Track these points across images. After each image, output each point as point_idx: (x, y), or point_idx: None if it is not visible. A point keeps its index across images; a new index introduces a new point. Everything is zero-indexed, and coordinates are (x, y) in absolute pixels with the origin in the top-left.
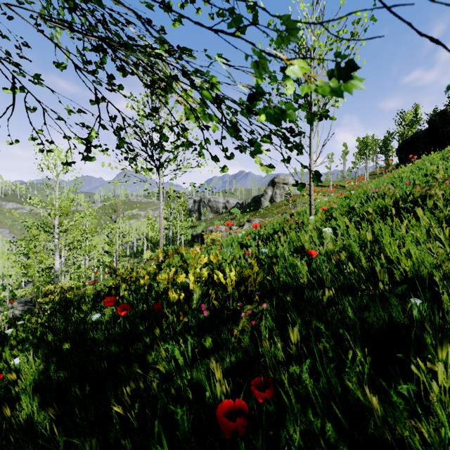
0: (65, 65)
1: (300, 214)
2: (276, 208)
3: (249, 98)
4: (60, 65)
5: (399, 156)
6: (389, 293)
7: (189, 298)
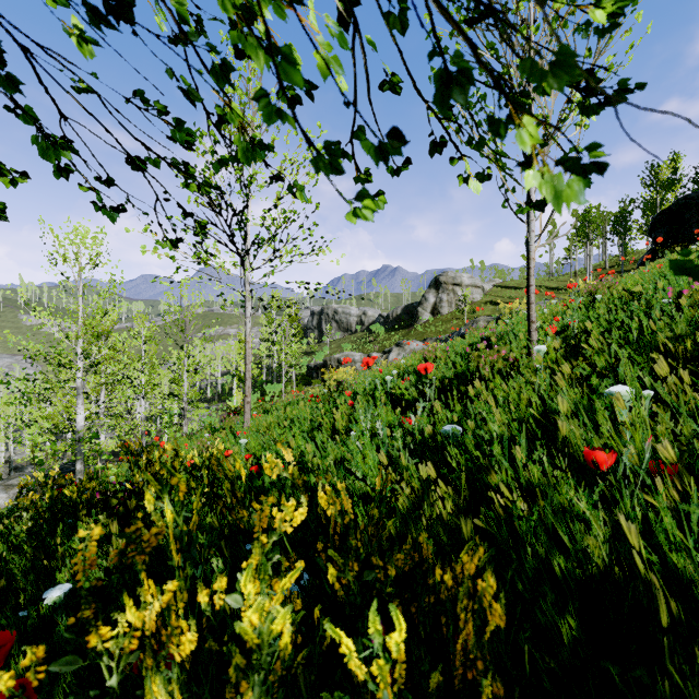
0: None
1: (503, 338)
2: (442, 324)
3: None
4: None
5: (655, 236)
6: None
7: None
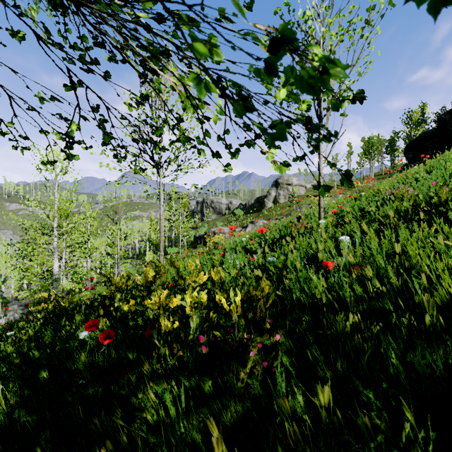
0: (22, 34)
1: (308, 216)
2: (280, 209)
3: (271, 43)
4: (16, 34)
5: (407, 156)
6: (448, 332)
7: (185, 323)
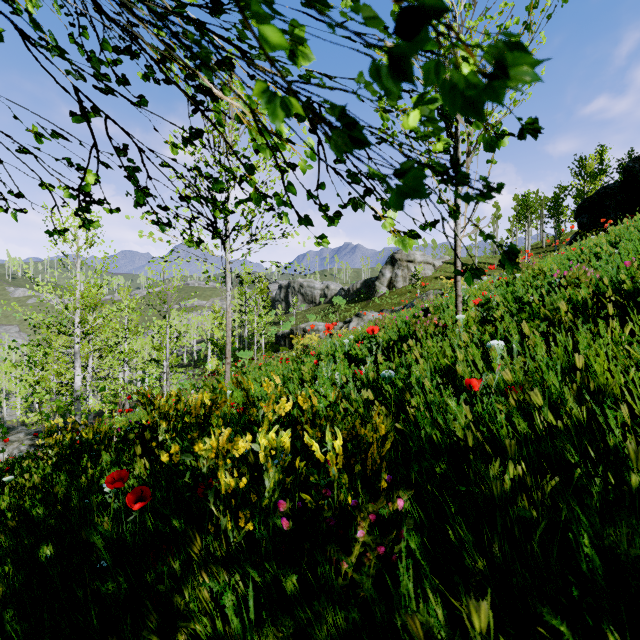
0: None
1: (439, 309)
2: (397, 296)
3: (402, 13)
4: None
5: (579, 221)
6: None
7: (258, 477)
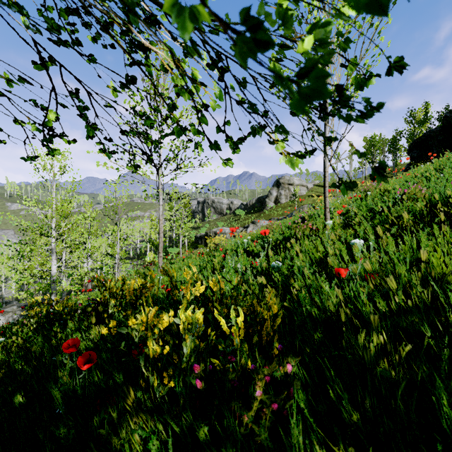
0: None
1: (312, 217)
2: (281, 209)
3: None
4: None
5: (411, 155)
6: None
7: (179, 344)
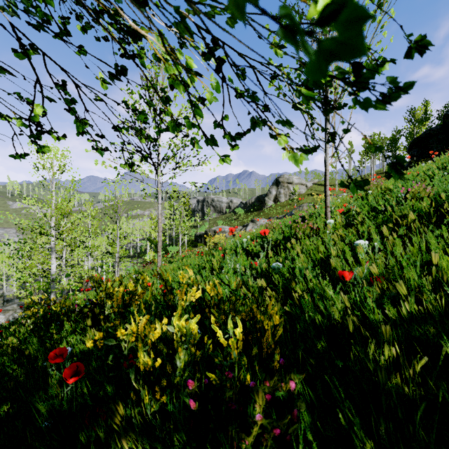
0: None
1: (312, 216)
2: (280, 208)
3: None
4: None
5: (411, 153)
6: None
7: (172, 355)
